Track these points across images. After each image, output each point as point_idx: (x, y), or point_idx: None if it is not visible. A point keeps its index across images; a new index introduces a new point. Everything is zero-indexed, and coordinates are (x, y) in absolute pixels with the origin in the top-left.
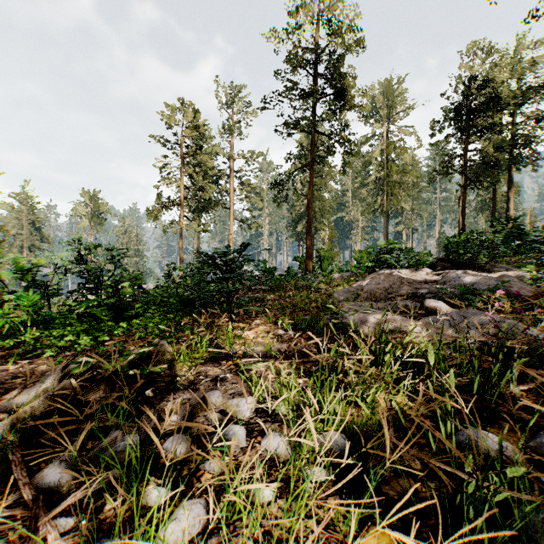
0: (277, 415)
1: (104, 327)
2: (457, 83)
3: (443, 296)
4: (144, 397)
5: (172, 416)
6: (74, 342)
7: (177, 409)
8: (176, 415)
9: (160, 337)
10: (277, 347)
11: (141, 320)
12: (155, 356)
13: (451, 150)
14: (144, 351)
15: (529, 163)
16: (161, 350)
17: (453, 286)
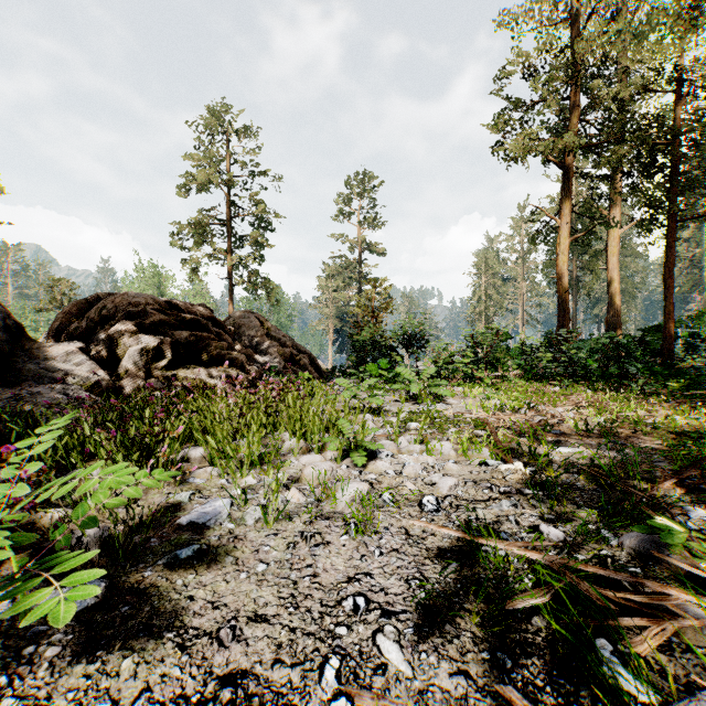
0: None
1: None
2: None
3: None
4: None
5: None
6: None
7: None
8: None
9: None
10: None
11: None
12: None
13: None
14: None
15: None
16: None
17: None
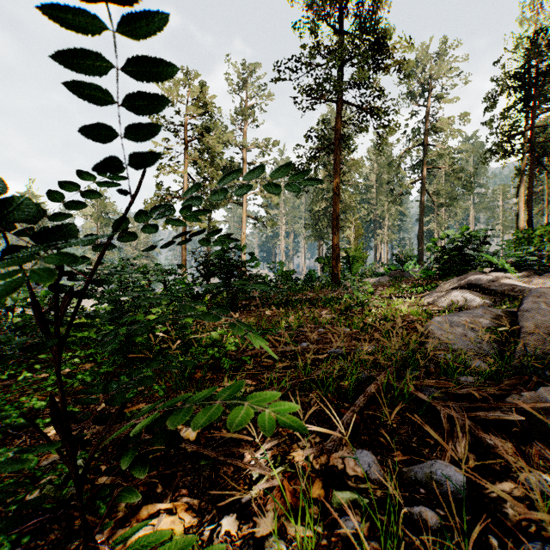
0: None
1: None
2: (519, 43)
3: None
4: None
5: None
6: None
7: None
8: None
9: None
10: None
11: None
12: None
13: (511, 125)
14: None
15: None
16: None
17: None
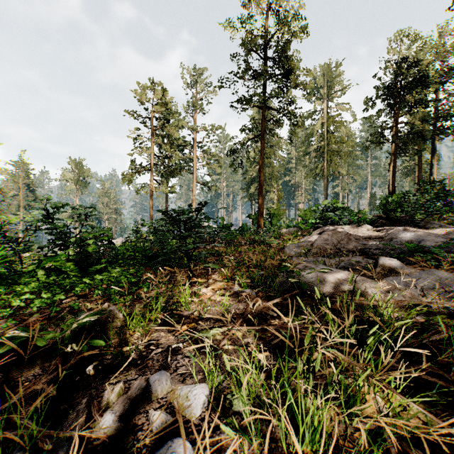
0: (235, 414)
1: (66, 284)
2: (388, 65)
3: (391, 252)
4: (83, 376)
5: (105, 413)
6: (33, 299)
7: (114, 400)
8: (110, 413)
9: (119, 293)
10: (234, 307)
11: (104, 276)
12: (103, 323)
13: (383, 122)
14: (86, 321)
15: (450, 134)
16: (109, 316)
17: (400, 242)
